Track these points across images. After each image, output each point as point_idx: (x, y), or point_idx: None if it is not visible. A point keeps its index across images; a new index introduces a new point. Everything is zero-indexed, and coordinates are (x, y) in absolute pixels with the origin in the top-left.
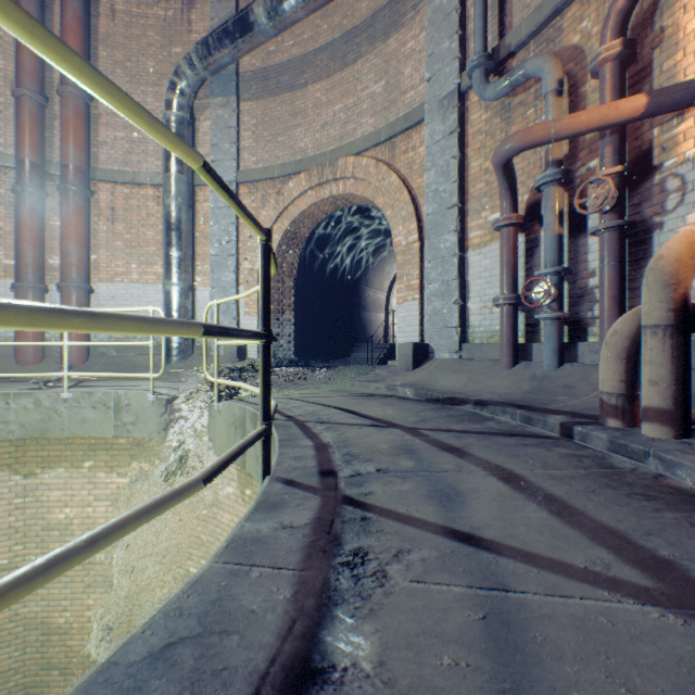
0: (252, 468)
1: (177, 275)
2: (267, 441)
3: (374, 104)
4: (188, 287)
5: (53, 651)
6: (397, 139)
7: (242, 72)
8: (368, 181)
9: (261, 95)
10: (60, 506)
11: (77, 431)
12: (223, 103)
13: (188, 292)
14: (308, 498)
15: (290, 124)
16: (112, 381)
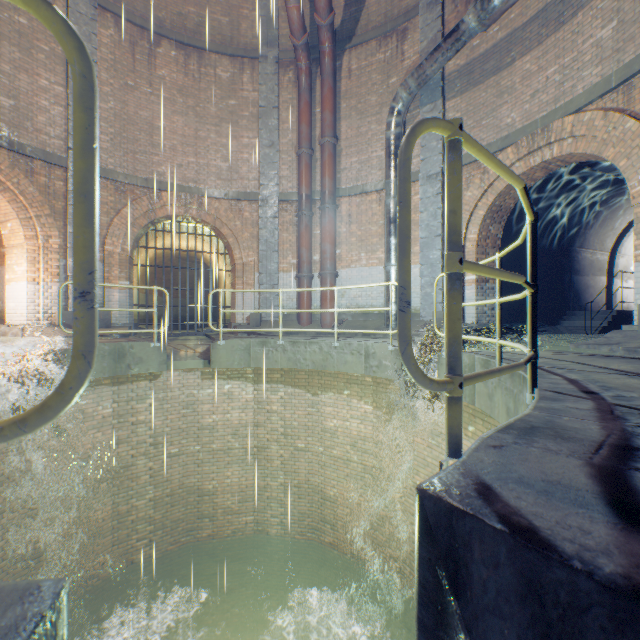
0: (482, 404)
1: (394, 257)
2: (534, 363)
3: (599, 52)
4: None
5: (326, 511)
6: (635, 79)
7: (447, 75)
8: (591, 136)
9: (464, 89)
10: (330, 417)
11: (341, 369)
12: (430, 109)
13: None
14: (580, 400)
15: (494, 105)
16: (355, 338)
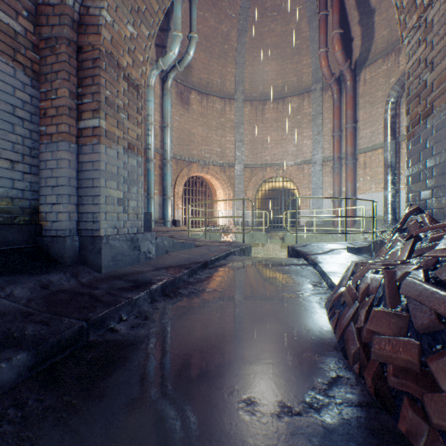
0: None
1: (389, 187)
2: (345, 235)
3: None
4: (395, 192)
5: None
6: None
7: None
8: None
9: None
10: None
11: None
12: None
13: (395, 194)
14: (344, 243)
15: None
16: None
